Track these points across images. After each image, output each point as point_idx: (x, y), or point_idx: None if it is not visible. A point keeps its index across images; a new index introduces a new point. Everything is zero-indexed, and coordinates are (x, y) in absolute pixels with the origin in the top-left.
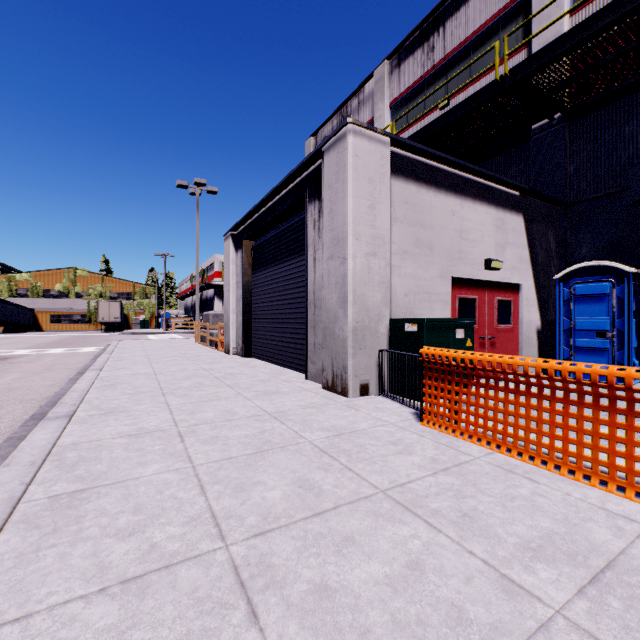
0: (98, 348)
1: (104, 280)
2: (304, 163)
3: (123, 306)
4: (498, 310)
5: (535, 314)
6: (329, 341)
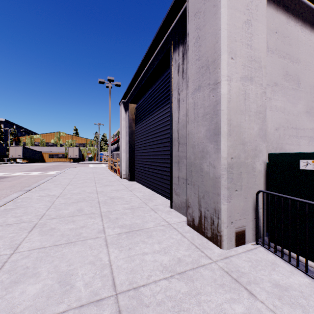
0: (57, 172)
1: (73, 137)
2: (169, 13)
3: (81, 150)
4: None
5: None
6: (195, 178)
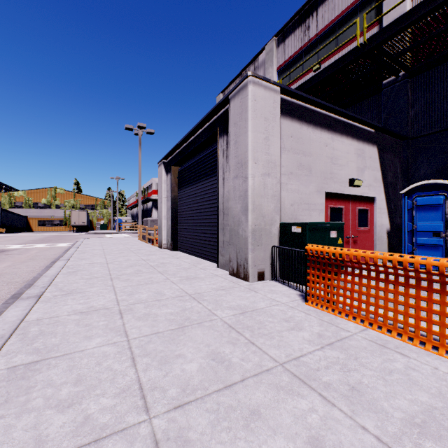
0: (69, 244)
1: (75, 196)
2: (216, 108)
3: (89, 214)
4: (359, 216)
5: (386, 219)
6: (234, 239)
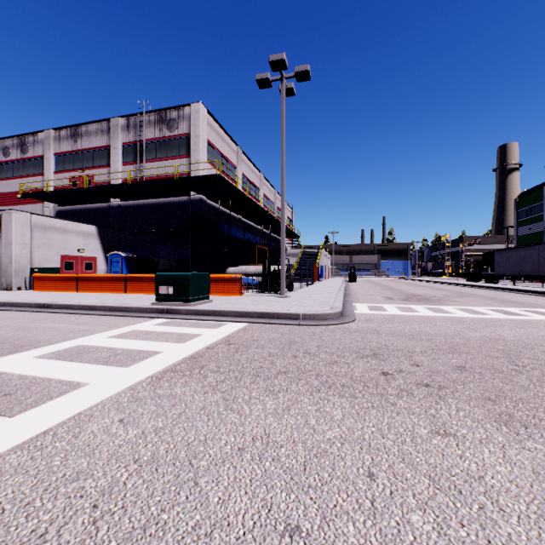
0: None
1: None
2: None
3: None
4: (86, 266)
5: (105, 267)
6: (6, 275)
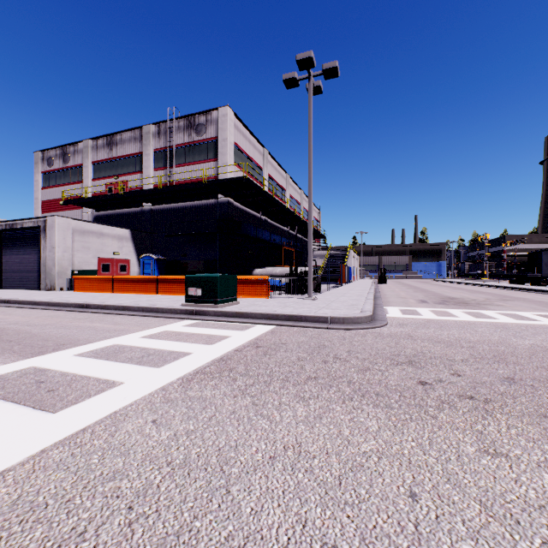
0: None
1: None
2: (39, 218)
3: None
4: (121, 268)
5: (138, 269)
6: (50, 276)
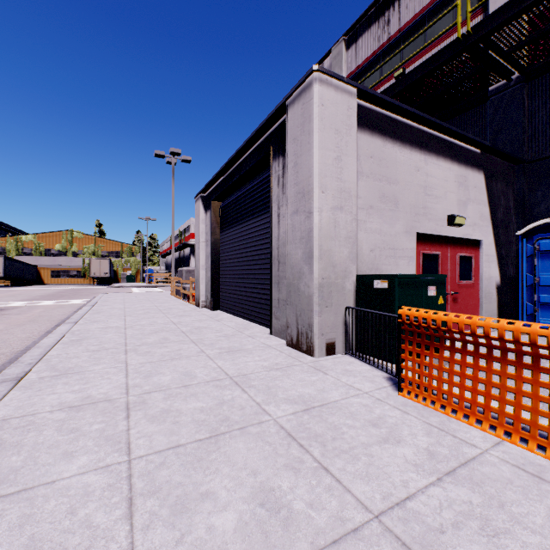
0: (85, 300)
1: (96, 241)
2: (268, 120)
3: (113, 263)
4: (460, 266)
5: (495, 270)
6: (294, 298)
